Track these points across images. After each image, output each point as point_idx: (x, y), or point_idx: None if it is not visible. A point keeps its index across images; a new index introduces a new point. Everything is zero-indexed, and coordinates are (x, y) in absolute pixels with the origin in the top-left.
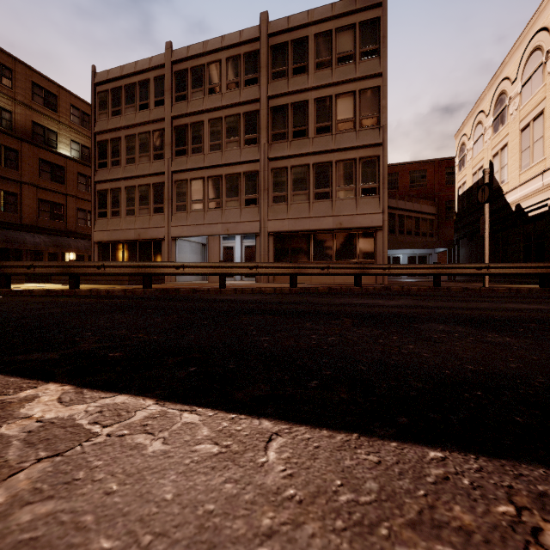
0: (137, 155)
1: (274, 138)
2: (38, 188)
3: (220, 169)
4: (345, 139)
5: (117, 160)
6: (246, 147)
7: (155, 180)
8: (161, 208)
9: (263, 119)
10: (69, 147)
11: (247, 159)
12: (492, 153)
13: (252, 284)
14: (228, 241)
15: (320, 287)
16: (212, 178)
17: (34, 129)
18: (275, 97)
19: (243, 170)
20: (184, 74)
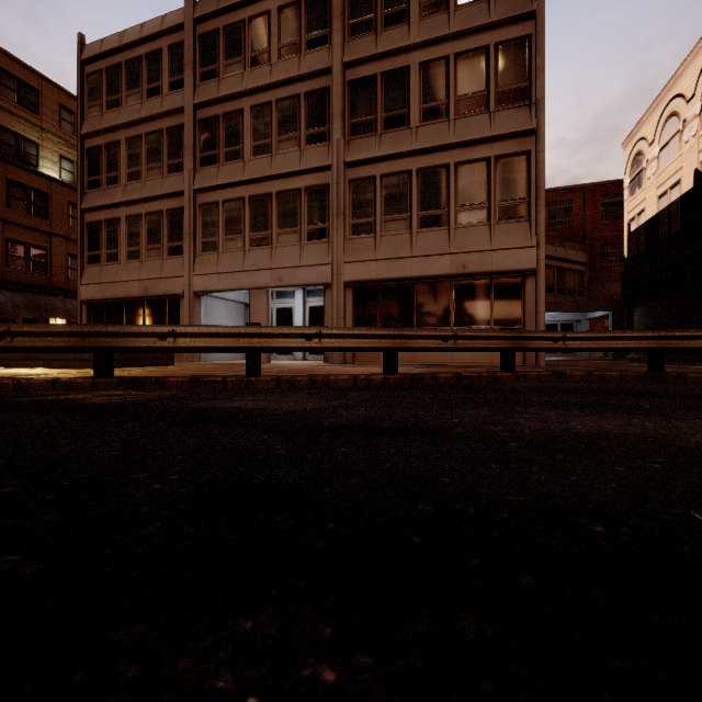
0: (143, 168)
1: (354, 131)
2: (5, 223)
3: (268, 184)
4: (470, 126)
5: (114, 175)
6: (309, 147)
7: (169, 204)
8: (178, 247)
9: (336, 99)
10: (57, 166)
11: (310, 166)
12: (701, 157)
13: (316, 367)
14: (284, 300)
15: (442, 374)
16: (256, 198)
17: (2, 136)
18: (355, 65)
19: (305, 184)
20: (213, 37)
